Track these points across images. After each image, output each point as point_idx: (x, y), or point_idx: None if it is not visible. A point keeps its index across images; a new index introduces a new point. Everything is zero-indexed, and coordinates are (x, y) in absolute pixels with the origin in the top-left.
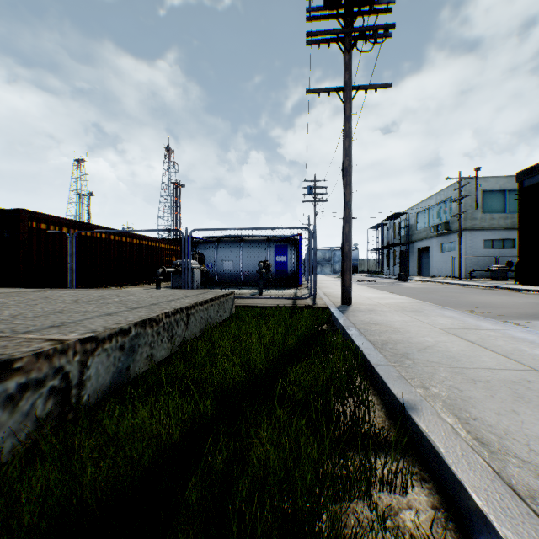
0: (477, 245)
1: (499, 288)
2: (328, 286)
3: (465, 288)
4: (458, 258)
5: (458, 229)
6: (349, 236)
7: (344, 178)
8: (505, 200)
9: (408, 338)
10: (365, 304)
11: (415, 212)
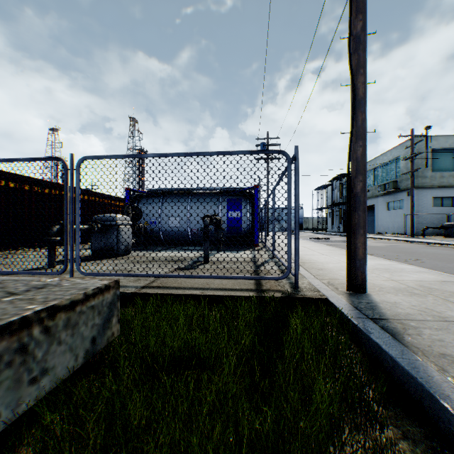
0: (426, 203)
1: None
2: None
3: (436, 247)
4: (411, 215)
5: (411, 186)
6: (364, 163)
7: (353, 55)
8: None
9: None
10: (387, 289)
11: None
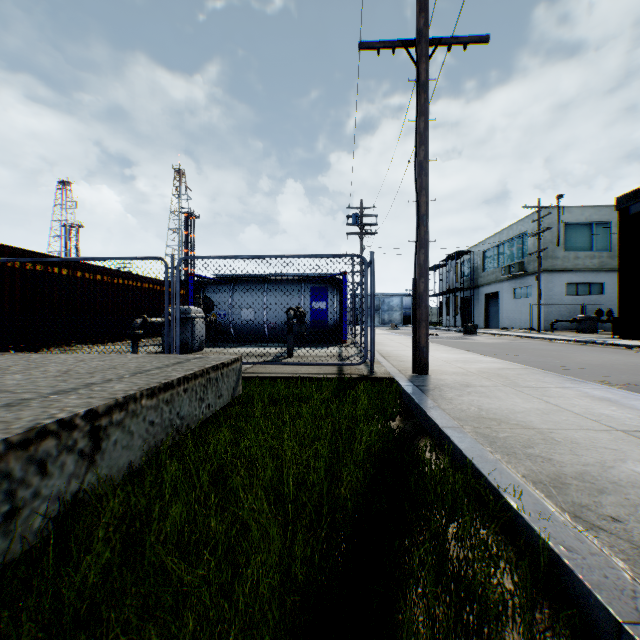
0: (558, 290)
1: (599, 344)
2: (382, 342)
3: (554, 344)
4: (538, 305)
5: (538, 270)
6: (426, 268)
7: (418, 178)
8: (592, 235)
9: (598, 468)
10: (448, 372)
11: (481, 250)
